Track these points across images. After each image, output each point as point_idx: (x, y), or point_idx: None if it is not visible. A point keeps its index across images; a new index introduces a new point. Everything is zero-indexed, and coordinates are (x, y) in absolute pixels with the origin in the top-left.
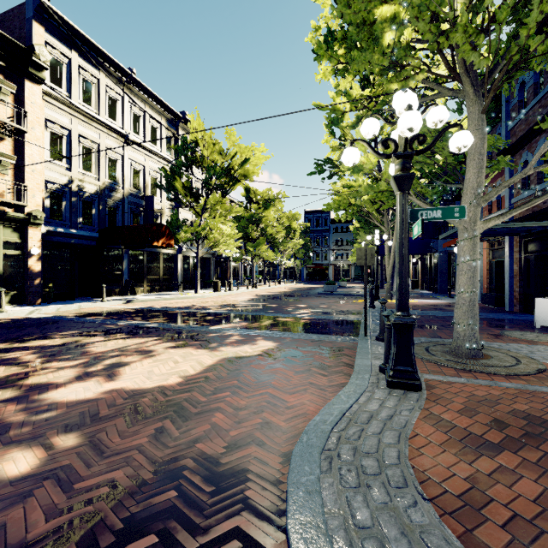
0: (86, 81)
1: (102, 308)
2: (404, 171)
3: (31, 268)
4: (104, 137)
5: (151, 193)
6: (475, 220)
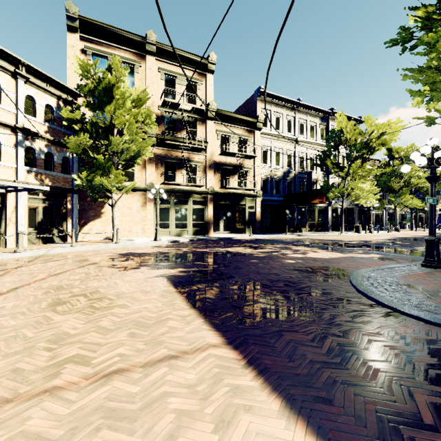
0: (276, 118)
1: (287, 237)
2: (431, 174)
3: (257, 217)
4: (285, 144)
5: (310, 168)
6: None
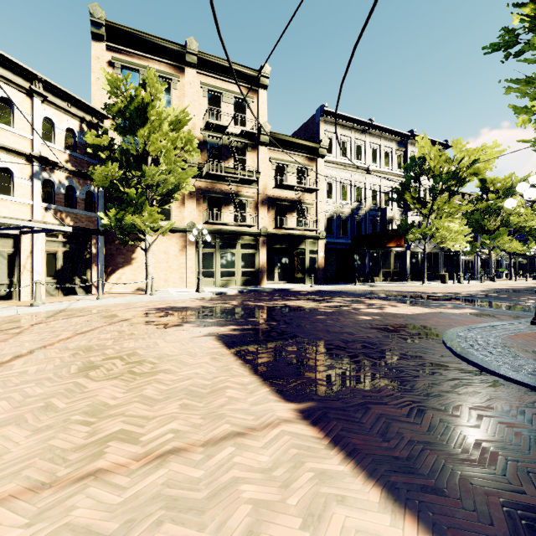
0: (343, 143)
1: (357, 289)
2: None
3: (319, 264)
4: (354, 174)
5: (385, 204)
6: None
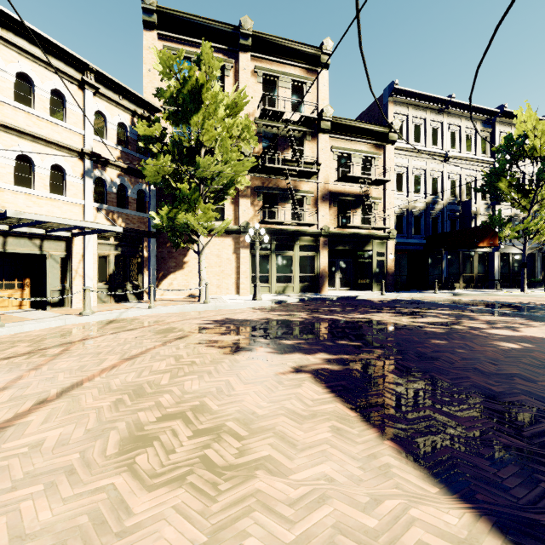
0: (416, 126)
1: (439, 298)
2: None
3: (389, 268)
4: (429, 162)
5: (466, 197)
6: None
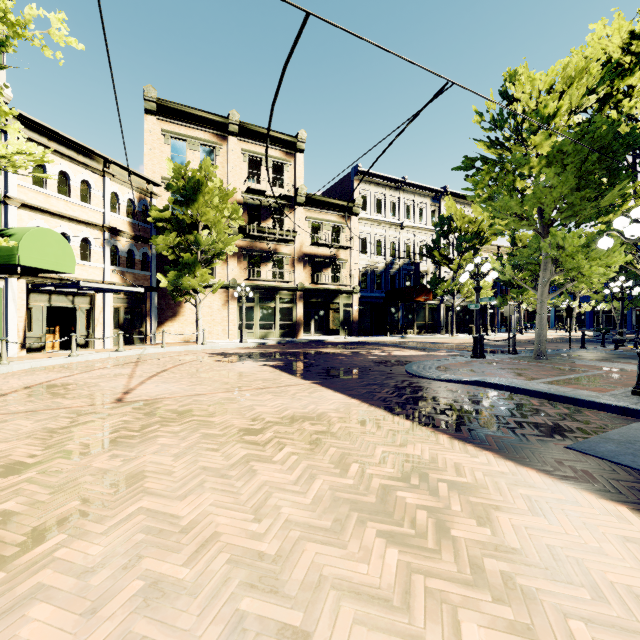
0: (378, 200)
1: (387, 340)
2: (476, 285)
3: (354, 317)
4: (388, 230)
5: (419, 259)
6: (541, 295)
